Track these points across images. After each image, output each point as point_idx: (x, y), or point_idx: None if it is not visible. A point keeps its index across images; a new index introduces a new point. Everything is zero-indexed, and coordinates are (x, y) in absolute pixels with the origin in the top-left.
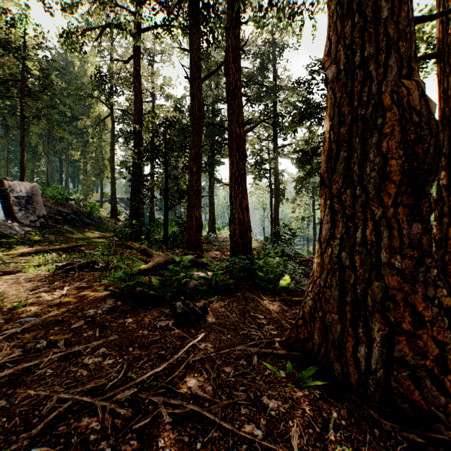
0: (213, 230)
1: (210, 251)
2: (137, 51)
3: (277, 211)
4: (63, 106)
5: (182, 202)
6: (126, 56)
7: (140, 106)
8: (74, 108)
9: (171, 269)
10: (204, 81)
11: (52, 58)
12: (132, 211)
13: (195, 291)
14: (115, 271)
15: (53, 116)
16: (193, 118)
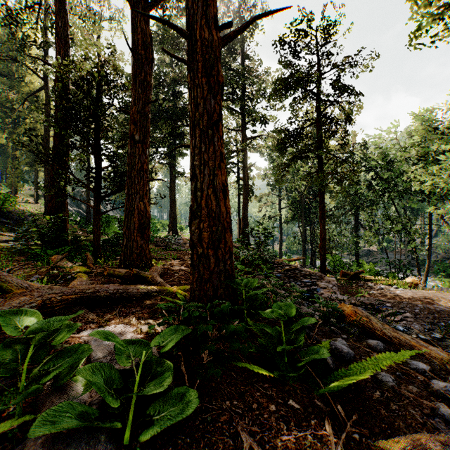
0: (175, 230)
1: (164, 261)
2: None
3: (247, 208)
4: None
5: (121, 189)
6: None
7: (65, 56)
8: None
9: None
10: (152, 5)
11: None
12: (51, 204)
13: None
14: None
15: None
16: (134, 54)
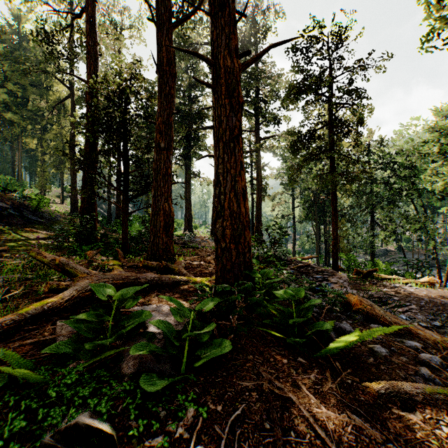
0: (190, 229)
1: (185, 257)
2: (90, 1)
3: (260, 207)
4: (14, 85)
5: (146, 192)
6: (79, 10)
7: (95, 71)
8: (28, 89)
9: (87, 320)
10: (175, 25)
11: (1, 29)
12: (83, 205)
13: (136, 390)
14: (2, 306)
15: (0, 96)
16: (160, 71)
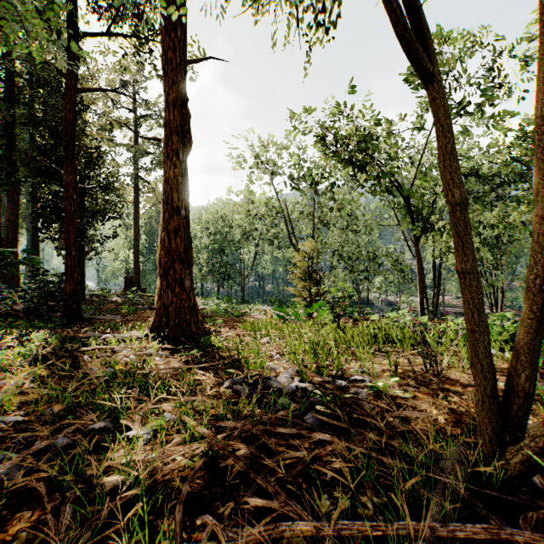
0: None
1: None
2: None
3: None
4: None
5: None
6: None
7: None
8: None
9: None
10: None
11: None
12: None
13: None
14: None
15: None
16: None
